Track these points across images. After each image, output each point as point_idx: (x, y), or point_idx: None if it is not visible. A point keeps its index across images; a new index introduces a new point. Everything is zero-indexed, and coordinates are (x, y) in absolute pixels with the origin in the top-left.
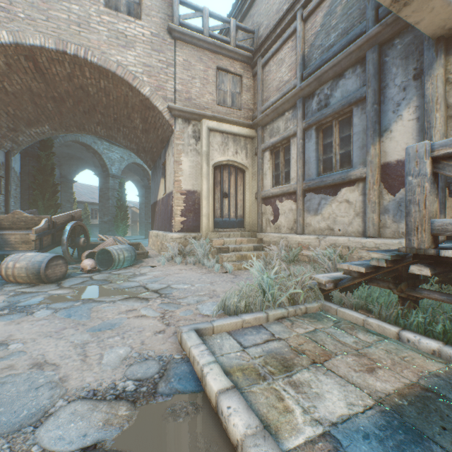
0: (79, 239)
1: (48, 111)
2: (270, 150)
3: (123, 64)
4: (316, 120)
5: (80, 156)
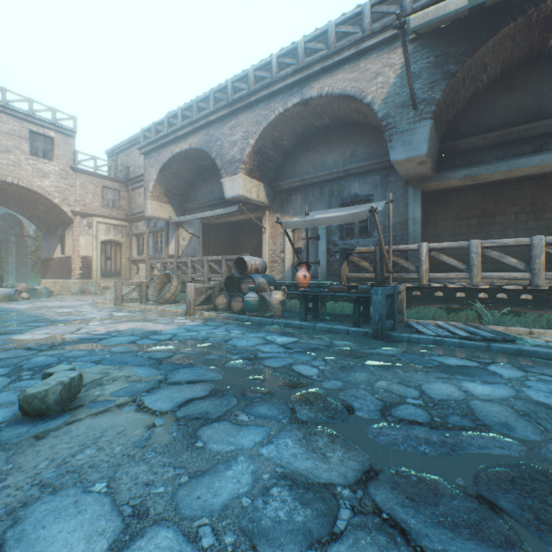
0: (3, 284)
1: None
2: (136, 236)
3: (42, 187)
4: (153, 231)
5: None
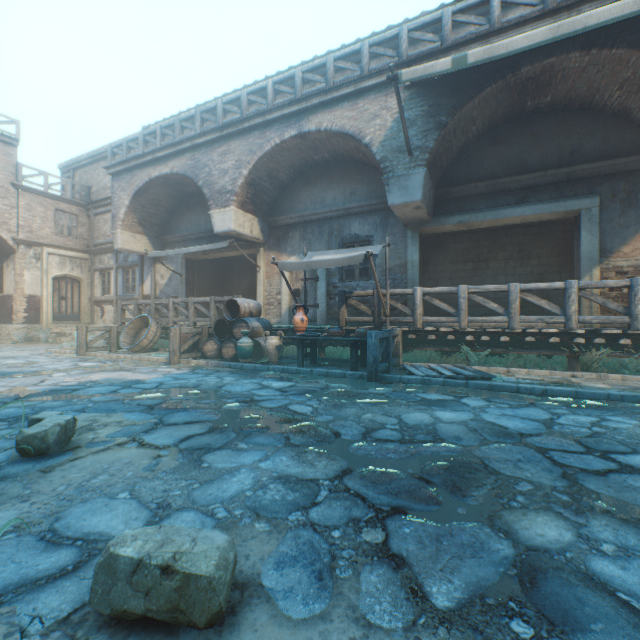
0: None
1: None
2: (100, 272)
3: None
4: (123, 266)
5: None
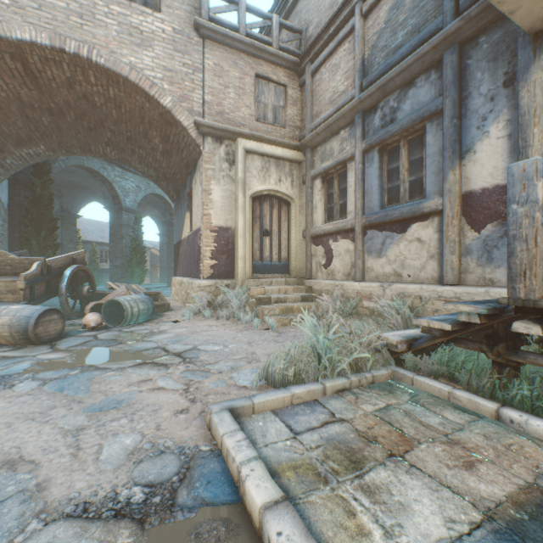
0: (82, 287)
1: (43, 127)
2: (321, 178)
3: (137, 67)
4: (380, 139)
5: (86, 185)
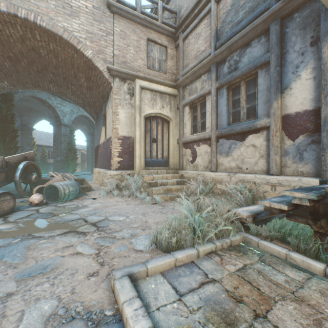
0: (31, 176)
1: (6, 69)
2: (189, 105)
3: (68, 30)
4: (227, 81)
5: (38, 109)
